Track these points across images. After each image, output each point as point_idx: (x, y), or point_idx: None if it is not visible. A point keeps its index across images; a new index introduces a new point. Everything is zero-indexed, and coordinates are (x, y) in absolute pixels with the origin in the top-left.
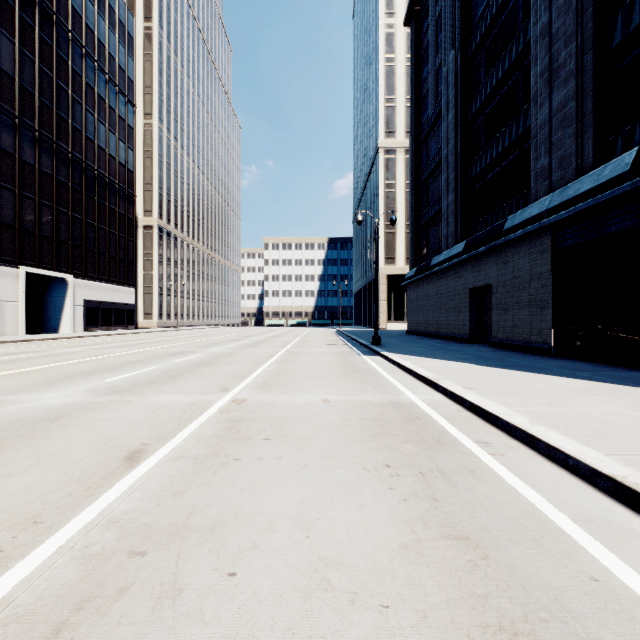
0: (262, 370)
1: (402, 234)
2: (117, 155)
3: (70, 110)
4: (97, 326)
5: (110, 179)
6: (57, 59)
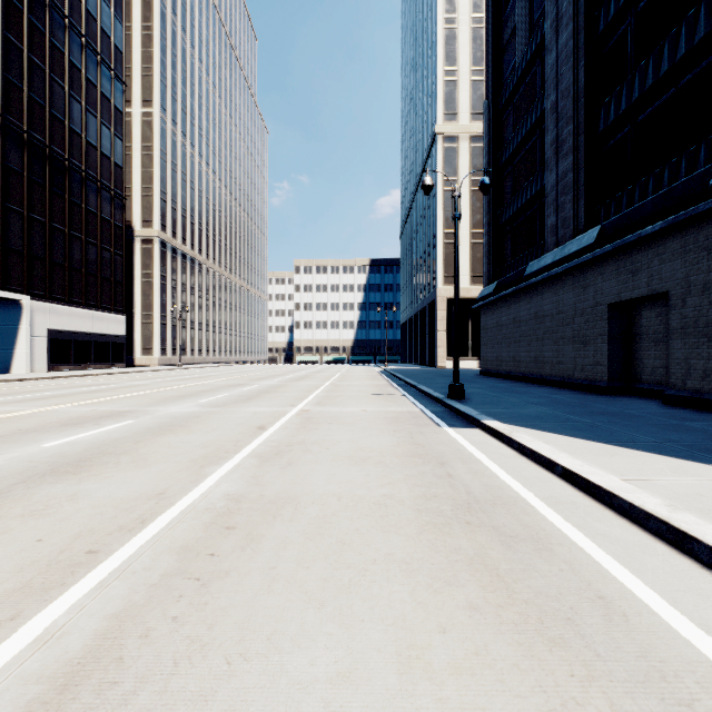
0: (188, 503)
1: (466, 245)
2: (99, 143)
3: (26, 75)
4: (68, 364)
5: (88, 173)
6: (5, 3)
